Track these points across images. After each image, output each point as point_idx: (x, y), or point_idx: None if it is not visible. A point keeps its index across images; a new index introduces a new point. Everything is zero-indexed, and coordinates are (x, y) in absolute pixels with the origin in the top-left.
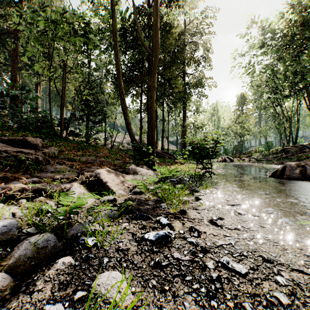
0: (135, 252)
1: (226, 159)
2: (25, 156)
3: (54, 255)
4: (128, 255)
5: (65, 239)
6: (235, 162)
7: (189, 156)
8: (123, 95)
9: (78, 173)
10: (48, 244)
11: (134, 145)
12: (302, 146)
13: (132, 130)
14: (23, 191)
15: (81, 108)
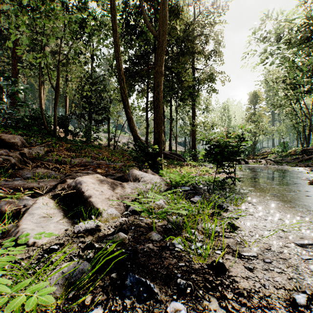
0: None
1: (240, 161)
2: None
3: None
4: None
5: None
6: (250, 164)
7: (207, 157)
8: (123, 82)
9: (61, 180)
10: None
11: (137, 144)
12: None
13: (134, 126)
14: None
15: (81, 106)
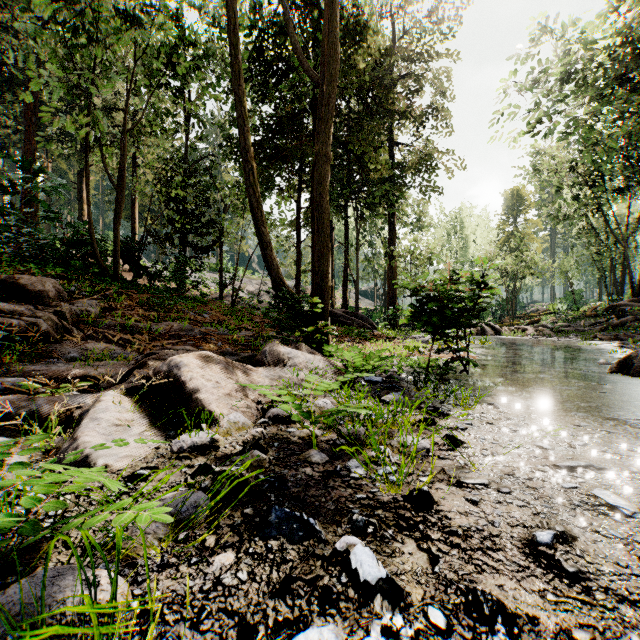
0: None
1: (485, 329)
2: None
3: None
4: None
5: None
6: (505, 335)
7: (414, 320)
8: (253, 175)
9: (136, 363)
10: None
11: (280, 295)
12: None
13: (275, 260)
14: None
15: (167, 218)
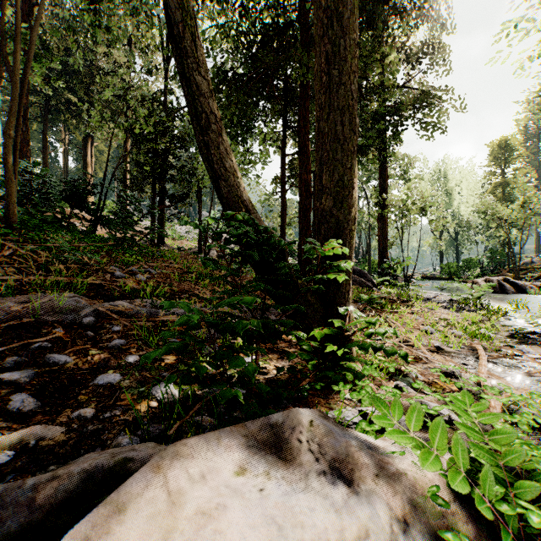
0: None
1: (505, 286)
2: None
3: None
4: None
5: None
6: (531, 293)
7: None
8: None
9: None
10: None
11: (229, 232)
12: None
13: (228, 156)
14: None
15: (135, 161)
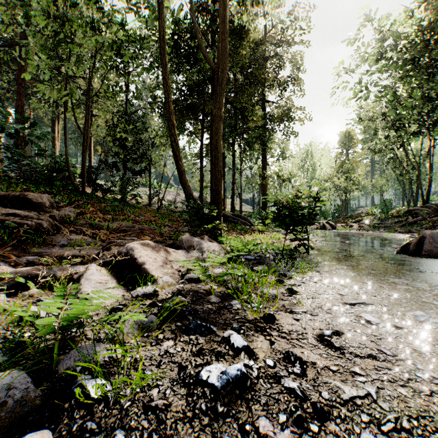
0: (182, 413)
1: (325, 225)
2: (20, 222)
3: (16, 424)
4: (165, 423)
5: (44, 385)
6: (338, 230)
7: (274, 221)
8: (173, 128)
9: (102, 248)
10: (8, 398)
11: (191, 204)
12: (436, 205)
13: (187, 182)
14: (4, 279)
15: (114, 152)
